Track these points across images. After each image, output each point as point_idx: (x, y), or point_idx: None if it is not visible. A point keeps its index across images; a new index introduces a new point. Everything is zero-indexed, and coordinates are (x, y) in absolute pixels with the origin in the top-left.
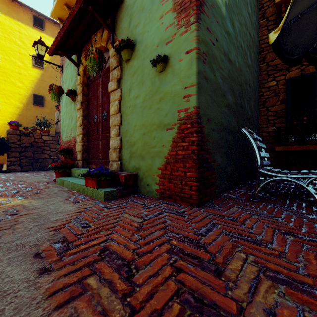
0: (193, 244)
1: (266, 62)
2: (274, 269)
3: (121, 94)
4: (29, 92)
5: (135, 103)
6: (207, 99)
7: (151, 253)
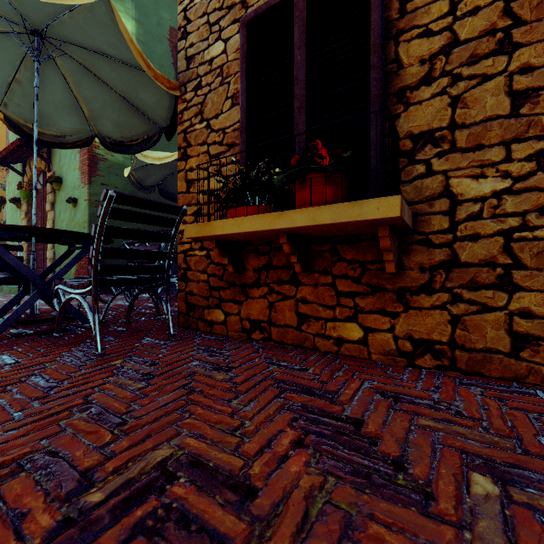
0: None
1: None
2: None
3: (54, 215)
4: None
5: (63, 225)
6: None
7: None
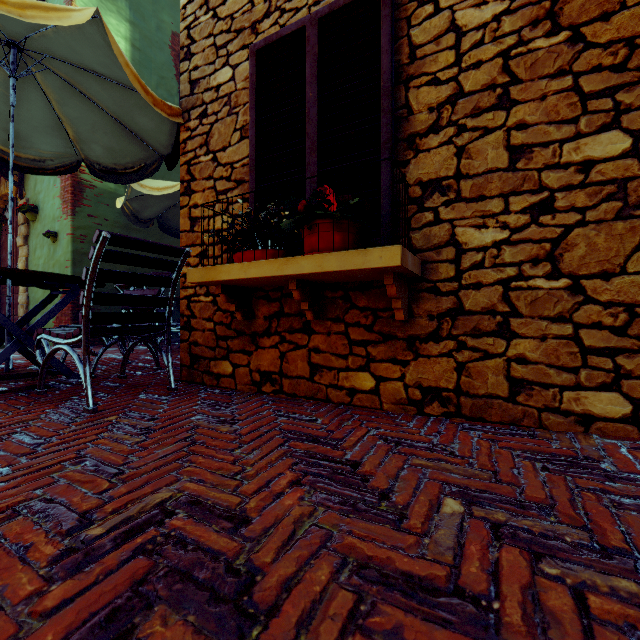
0: None
1: None
2: None
3: (28, 252)
4: None
5: (39, 263)
6: None
7: None
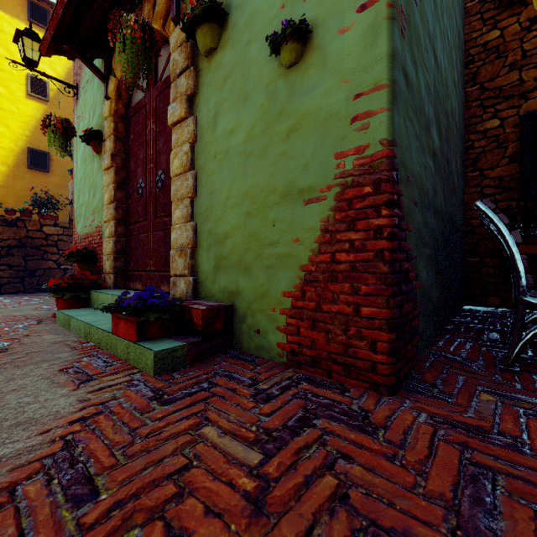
0: None
1: (479, 83)
2: None
3: (195, 129)
4: (20, 144)
5: (229, 145)
6: (407, 128)
7: None
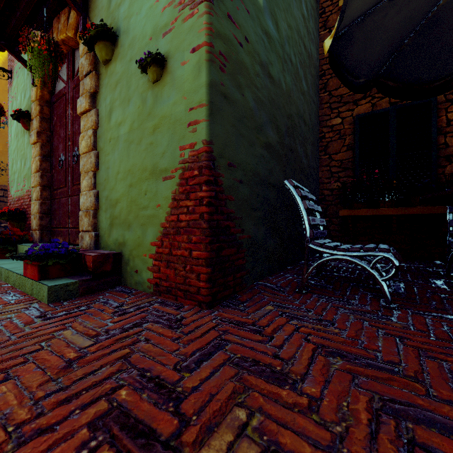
0: (158, 395)
1: (328, 91)
2: (289, 447)
3: (96, 119)
4: None
5: (119, 134)
6: (229, 131)
7: (53, 431)
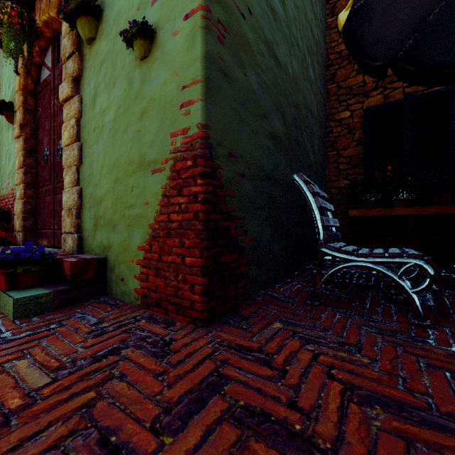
0: None
1: (336, 82)
2: None
3: (80, 107)
4: None
5: (103, 122)
6: (229, 115)
7: None
